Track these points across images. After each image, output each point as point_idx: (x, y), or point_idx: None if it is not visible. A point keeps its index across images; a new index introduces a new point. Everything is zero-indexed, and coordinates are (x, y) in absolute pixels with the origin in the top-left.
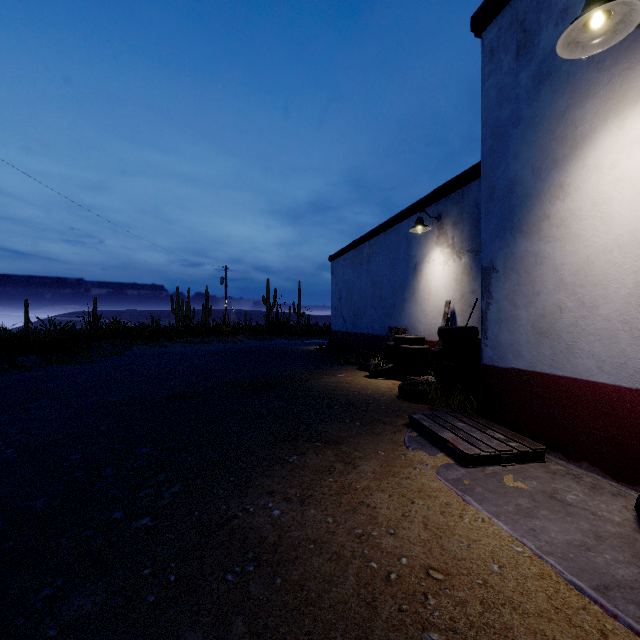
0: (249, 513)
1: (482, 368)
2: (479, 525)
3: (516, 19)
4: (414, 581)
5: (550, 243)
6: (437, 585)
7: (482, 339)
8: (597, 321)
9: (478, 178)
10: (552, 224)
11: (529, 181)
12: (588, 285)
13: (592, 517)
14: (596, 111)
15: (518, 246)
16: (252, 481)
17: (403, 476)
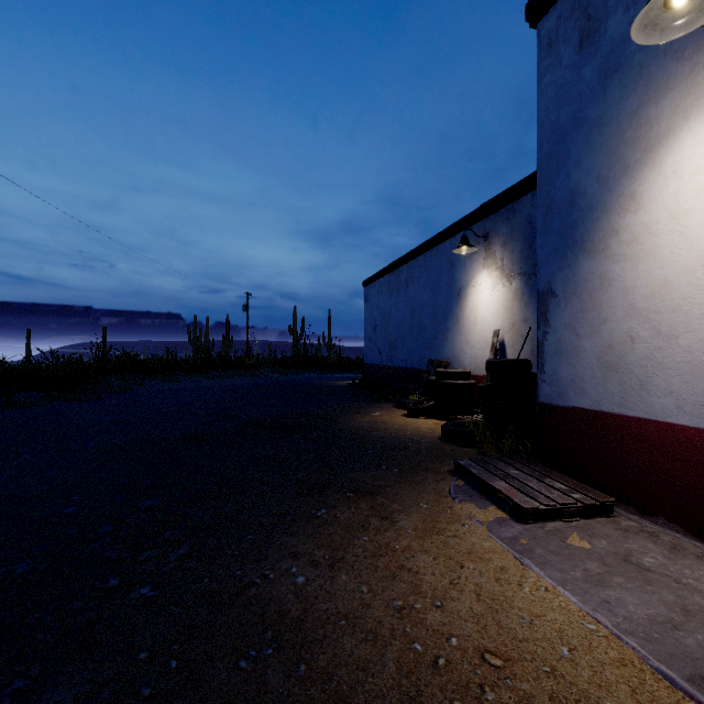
0: (269, 580)
1: (538, 407)
2: (542, 596)
3: (578, 5)
4: (467, 669)
5: (619, 262)
6: (495, 674)
7: (538, 374)
8: (676, 353)
9: (531, 192)
10: (622, 240)
11: (594, 191)
12: (665, 311)
13: (676, 586)
14: (675, 108)
15: (581, 266)
16: (273, 540)
17: (450, 534)
